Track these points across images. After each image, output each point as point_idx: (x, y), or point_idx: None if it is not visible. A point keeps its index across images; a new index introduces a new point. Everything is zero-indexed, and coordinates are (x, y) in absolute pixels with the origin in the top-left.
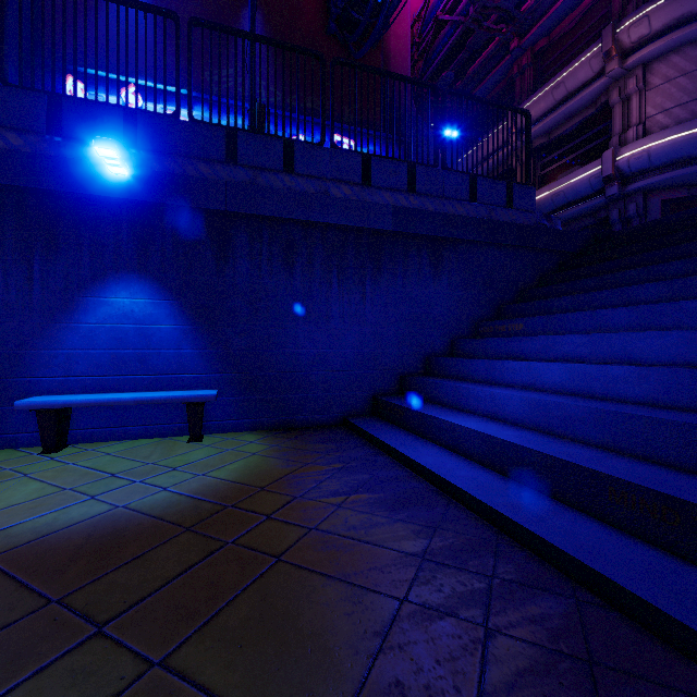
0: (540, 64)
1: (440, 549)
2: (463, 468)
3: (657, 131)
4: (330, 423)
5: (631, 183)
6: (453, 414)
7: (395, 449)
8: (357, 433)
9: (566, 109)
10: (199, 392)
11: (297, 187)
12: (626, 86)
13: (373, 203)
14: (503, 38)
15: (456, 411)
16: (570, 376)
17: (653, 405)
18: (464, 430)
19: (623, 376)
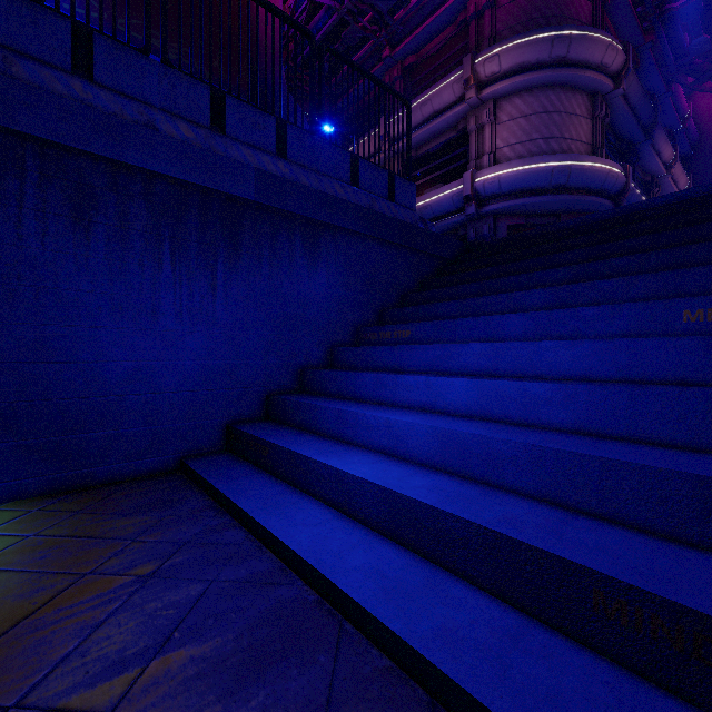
0: (409, 80)
1: None
2: (357, 548)
3: (504, 162)
4: (159, 470)
5: (485, 205)
6: (337, 450)
7: (253, 518)
8: (199, 486)
9: (433, 127)
10: None
11: (98, 104)
12: (481, 116)
13: (227, 157)
14: (377, 42)
15: (340, 444)
16: (479, 395)
17: (583, 433)
18: (355, 481)
19: (545, 395)
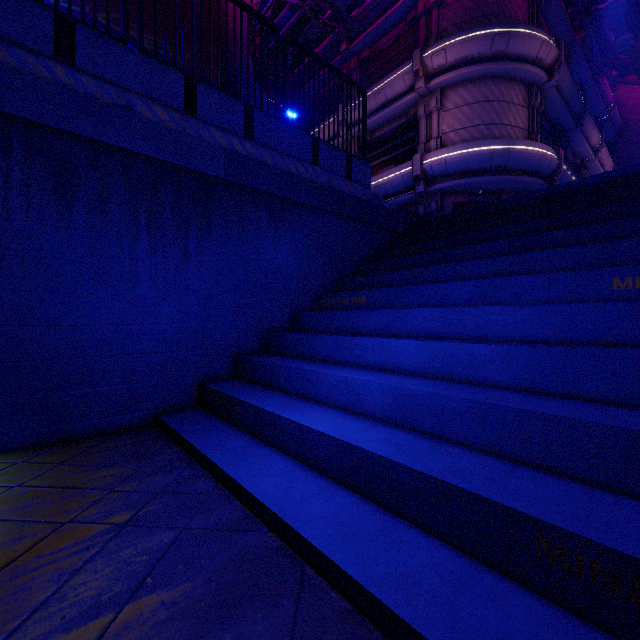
0: (365, 71)
1: None
2: (317, 497)
3: (450, 145)
4: (136, 424)
5: (433, 184)
6: (299, 406)
7: (222, 469)
8: (173, 439)
9: (386, 114)
10: None
11: (80, 88)
12: (429, 104)
13: (198, 138)
14: (335, 37)
15: (302, 400)
16: (429, 355)
17: (524, 390)
18: (316, 435)
19: (489, 356)
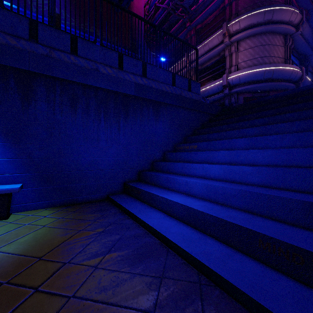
0: (198, 35)
1: (165, 300)
2: (174, 226)
3: (242, 69)
4: (99, 199)
5: (233, 89)
6: (166, 192)
7: (136, 215)
8: (115, 205)
9: (209, 55)
10: (6, 186)
11: (79, 64)
12: (231, 49)
13: (124, 79)
14: (184, 20)
15: (168, 190)
16: (223, 171)
17: (265, 186)
18: (173, 203)
19: (250, 171)
